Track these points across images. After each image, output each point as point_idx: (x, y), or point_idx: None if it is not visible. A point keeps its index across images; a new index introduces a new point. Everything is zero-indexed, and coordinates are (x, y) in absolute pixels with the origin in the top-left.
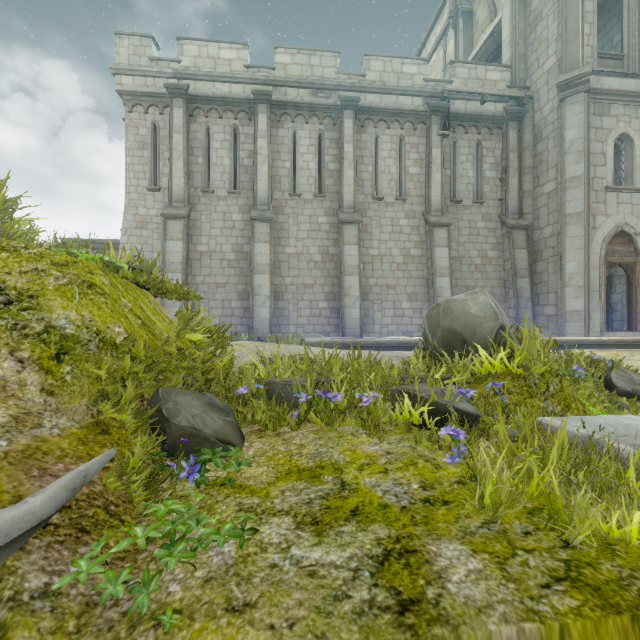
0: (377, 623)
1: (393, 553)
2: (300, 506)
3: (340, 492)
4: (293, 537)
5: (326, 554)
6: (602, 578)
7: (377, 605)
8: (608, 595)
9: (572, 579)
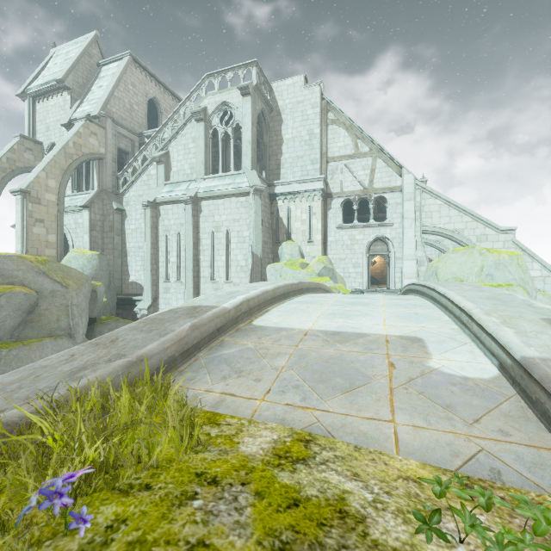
0: (325, 442)
1: (291, 459)
2: (357, 545)
3: (294, 539)
4: (370, 508)
5: (341, 480)
6: (198, 418)
7: (321, 446)
8: (209, 416)
9: (212, 422)
